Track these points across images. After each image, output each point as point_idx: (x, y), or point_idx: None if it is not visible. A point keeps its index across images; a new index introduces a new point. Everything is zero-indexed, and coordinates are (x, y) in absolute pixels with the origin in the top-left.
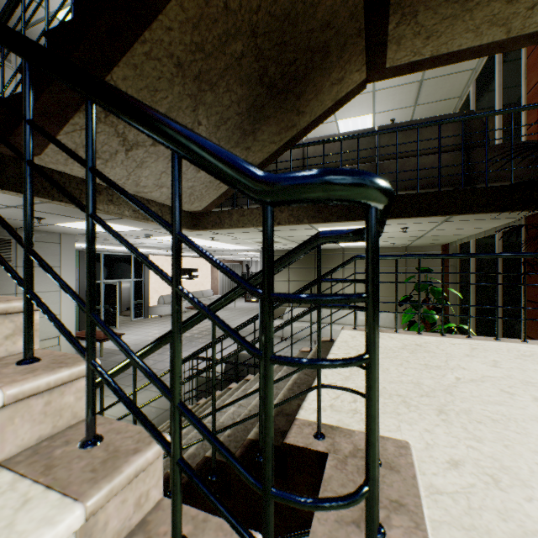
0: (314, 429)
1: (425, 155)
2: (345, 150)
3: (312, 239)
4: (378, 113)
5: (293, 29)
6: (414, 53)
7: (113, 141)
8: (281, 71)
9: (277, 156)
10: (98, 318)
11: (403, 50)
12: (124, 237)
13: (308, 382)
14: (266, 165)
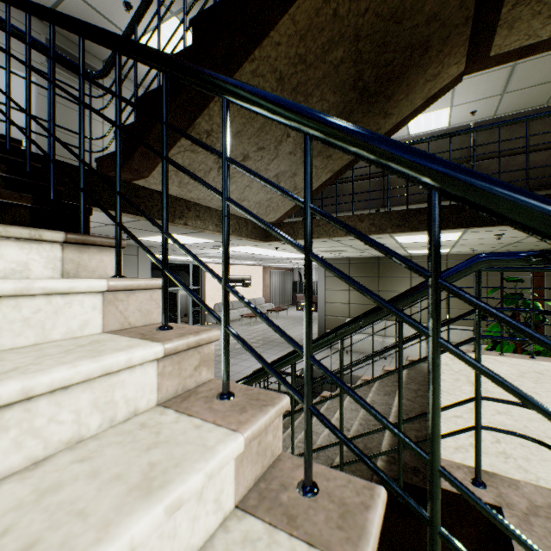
0: (467, 474)
1: (536, 152)
2: (432, 151)
3: (470, 263)
4: (456, 105)
5: (397, 27)
6: (528, 36)
7: (209, 160)
8: (376, 73)
9: (356, 162)
10: (318, 361)
11: (515, 34)
12: (192, 248)
13: (415, 409)
14: (343, 172)
